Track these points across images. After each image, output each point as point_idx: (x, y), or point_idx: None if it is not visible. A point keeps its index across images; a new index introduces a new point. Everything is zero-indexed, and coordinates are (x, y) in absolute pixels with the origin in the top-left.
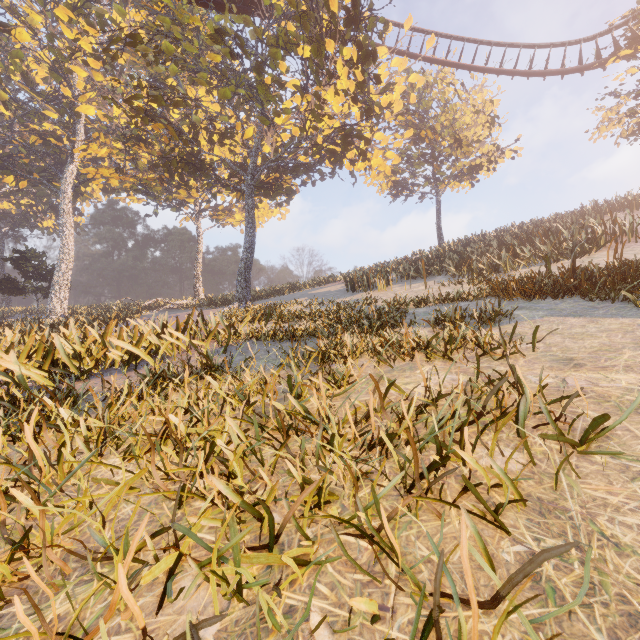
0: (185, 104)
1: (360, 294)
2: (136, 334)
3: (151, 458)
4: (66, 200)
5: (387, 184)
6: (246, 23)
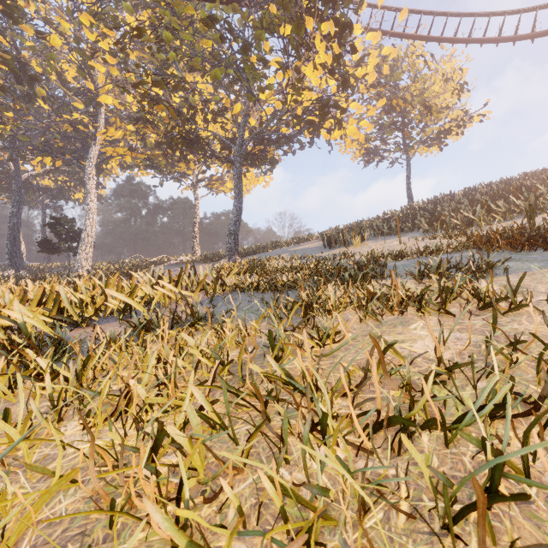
0: (184, 88)
1: (336, 250)
2: (133, 285)
3: (91, 441)
4: (90, 175)
5: (360, 151)
6: (234, 10)
